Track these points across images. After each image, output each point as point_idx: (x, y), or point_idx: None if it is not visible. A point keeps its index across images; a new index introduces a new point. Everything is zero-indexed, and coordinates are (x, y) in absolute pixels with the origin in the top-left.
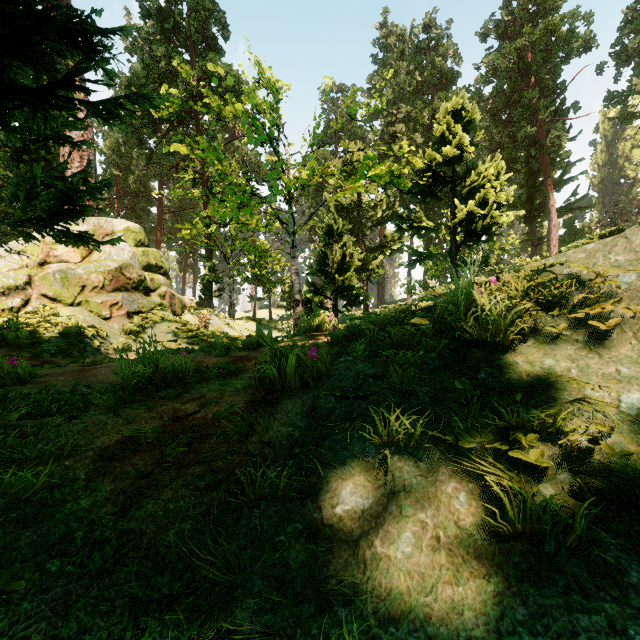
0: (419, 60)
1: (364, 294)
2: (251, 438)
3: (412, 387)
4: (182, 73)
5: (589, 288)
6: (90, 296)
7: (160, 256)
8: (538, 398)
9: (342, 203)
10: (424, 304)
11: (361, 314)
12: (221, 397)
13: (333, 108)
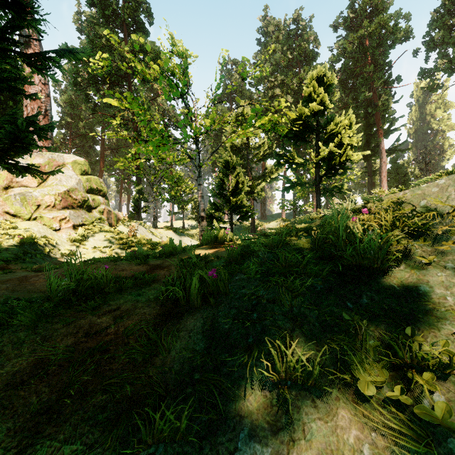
0: (290, 43)
1: (251, 211)
2: (155, 358)
3: (302, 311)
4: (113, 42)
5: (447, 218)
6: (44, 213)
7: (100, 182)
8: (422, 327)
9: (235, 144)
10: (304, 227)
11: (249, 224)
12: (134, 309)
13: (229, 76)
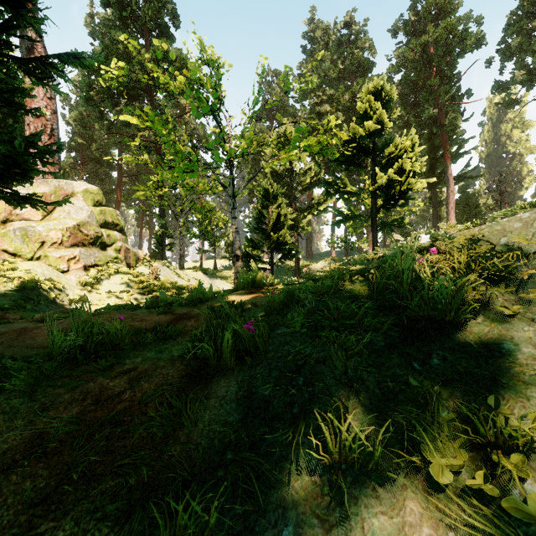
0: (341, 51)
1: (296, 249)
2: (179, 432)
3: (359, 374)
4: (131, 48)
5: (533, 260)
6: (49, 251)
7: (116, 215)
8: (506, 395)
9: (277, 170)
10: (359, 269)
11: (292, 264)
12: (154, 369)
13: (269, 90)
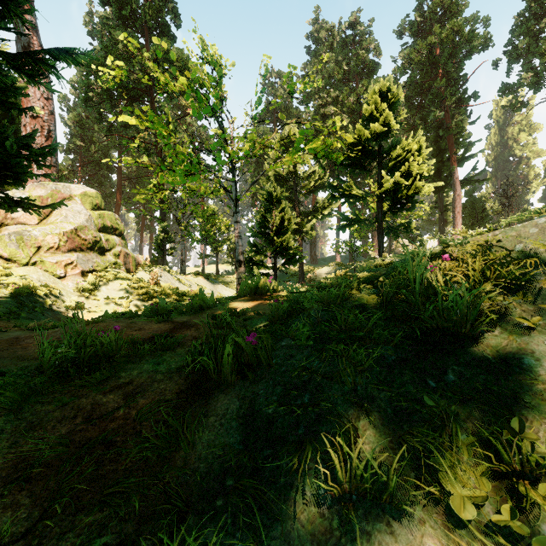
0: (346, 52)
1: (300, 254)
2: (175, 455)
3: (369, 392)
4: (129, 47)
5: None
6: (45, 256)
7: (116, 219)
8: (530, 416)
9: (280, 173)
10: (367, 277)
11: (296, 269)
12: (151, 383)
13: (272, 91)
